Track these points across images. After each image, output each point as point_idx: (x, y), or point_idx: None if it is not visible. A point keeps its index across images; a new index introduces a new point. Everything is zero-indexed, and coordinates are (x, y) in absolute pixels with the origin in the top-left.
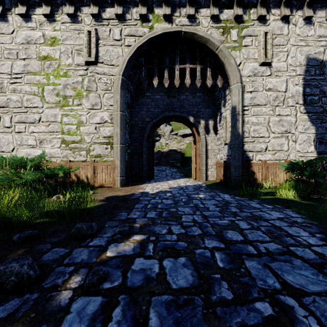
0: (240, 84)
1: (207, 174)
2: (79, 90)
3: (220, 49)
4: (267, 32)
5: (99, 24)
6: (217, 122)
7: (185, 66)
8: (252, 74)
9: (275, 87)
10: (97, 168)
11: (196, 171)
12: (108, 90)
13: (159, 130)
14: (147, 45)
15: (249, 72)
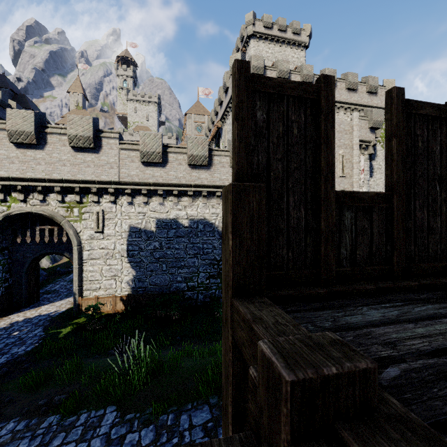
0: (77, 247)
1: None
2: None
3: (63, 224)
4: (99, 211)
5: None
6: None
7: (45, 227)
8: (90, 238)
9: (107, 246)
10: None
11: None
12: None
13: None
14: (5, 220)
15: (87, 237)
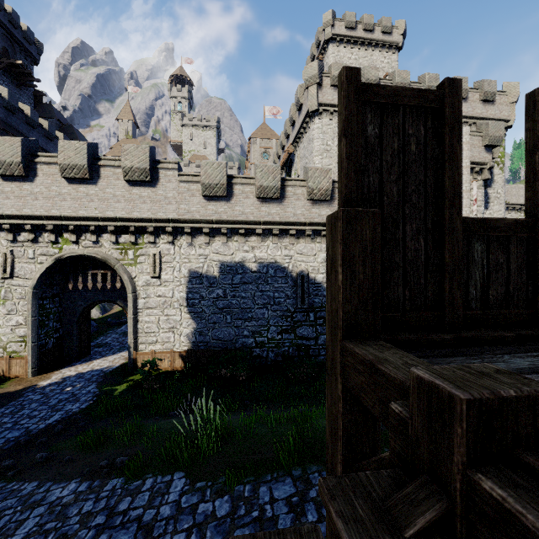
0: (132, 294)
1: None
2: None
3: (117, 268)
4: (156, 254)
5: (15, 245)
6: None
7: (98, 272)
8: (146, 284)
9: (164, 294)
10: (12, 362)
11: None
12: (23, 299)
13: None
14: (57, 264)
15: (143, 283)
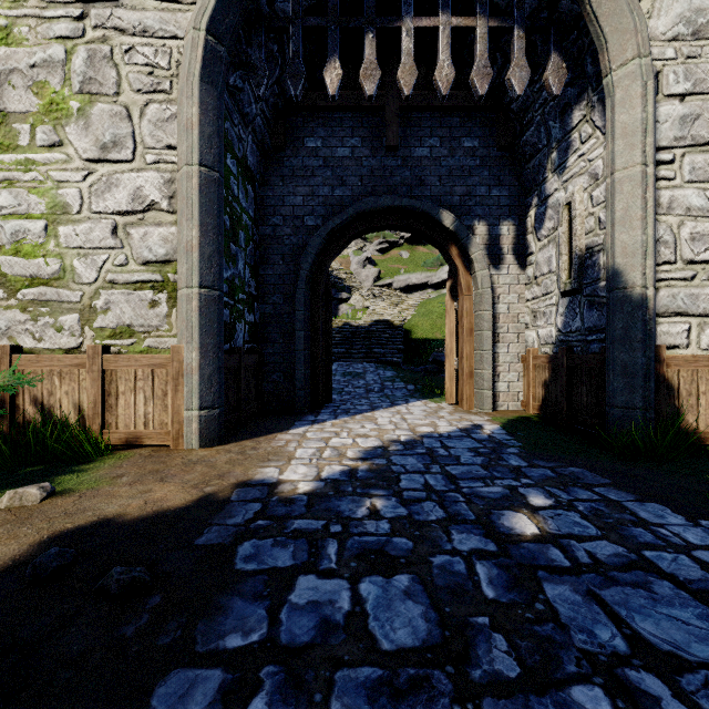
0: (649, 59)
1: (496, 392)
2: (56, 93)
3: None
4: None
5: None
6: (529, 230)
7: (437, 22)
8: (687, 32)
9: None
10: (116, 376)
11: (459, 380)
12: (160, 92)
13: (347, 275)
14: None
15: (676, 25)
